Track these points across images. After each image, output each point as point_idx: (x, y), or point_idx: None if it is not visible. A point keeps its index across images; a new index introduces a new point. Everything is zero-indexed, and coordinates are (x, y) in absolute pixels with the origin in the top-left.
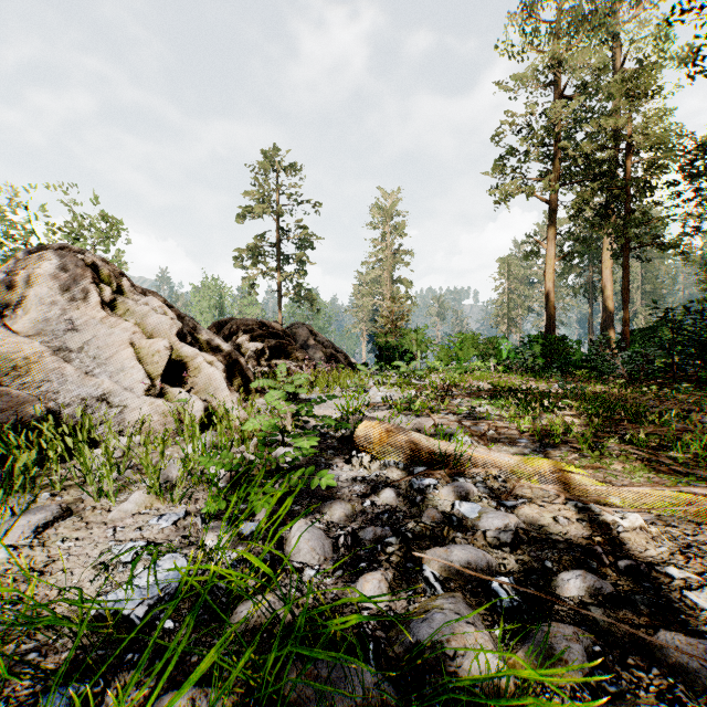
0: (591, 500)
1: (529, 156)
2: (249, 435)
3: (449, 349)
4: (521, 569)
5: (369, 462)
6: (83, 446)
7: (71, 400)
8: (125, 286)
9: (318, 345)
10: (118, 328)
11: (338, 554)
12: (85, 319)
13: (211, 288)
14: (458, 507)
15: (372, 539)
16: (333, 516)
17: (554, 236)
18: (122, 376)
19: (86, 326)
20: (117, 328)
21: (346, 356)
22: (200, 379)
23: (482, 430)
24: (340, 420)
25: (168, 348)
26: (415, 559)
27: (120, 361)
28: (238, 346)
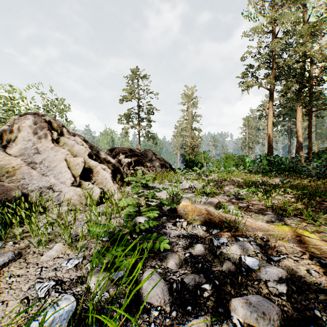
0: (325, 256)
1: (260, 67)
2: (122, 207)
3: (220, 161)
4: (299, 317)
5: (186, 225)
6: (35, 214)
7: (34, 188)
8: (64, 132)
9: (157, 159)
10: (59, 152)
11: (172, 297)
12: (44, 148)
13: (108, 134)
14: (244, 260)
15: (193, 285)
16: (167, 263)
17: (272, 106)
18: (60, 176)
19: (44, 151)
20: (59, 152)
21: (170, 165)
22: (99, 177)
23: (245, 205)
24: (169, 199)
25: (83, 162)
26: (224, 304)
27: (60, 168)
28: (119, 160)
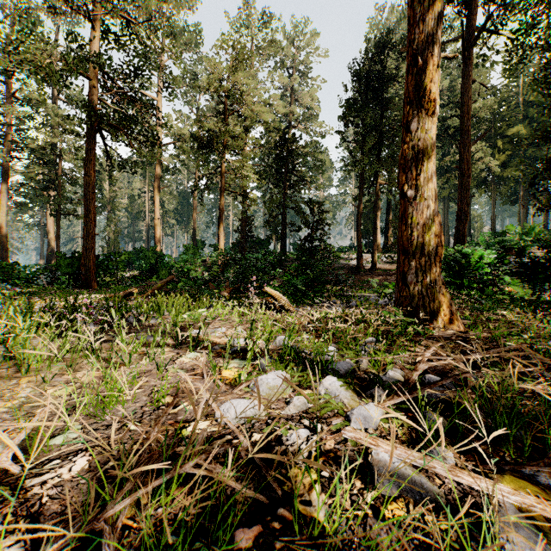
0: None
1: None
2: None
3: None
4: None
5: None
6: None
7: None
8: None
9: None
10: None
11: None
12: None
13: None
14: None
15: None
16: None
17: (8, 191)
18: None
19: None
20: None
21: None
22: None
23: None
24: None
25: None
26: None
27: None
28: None
